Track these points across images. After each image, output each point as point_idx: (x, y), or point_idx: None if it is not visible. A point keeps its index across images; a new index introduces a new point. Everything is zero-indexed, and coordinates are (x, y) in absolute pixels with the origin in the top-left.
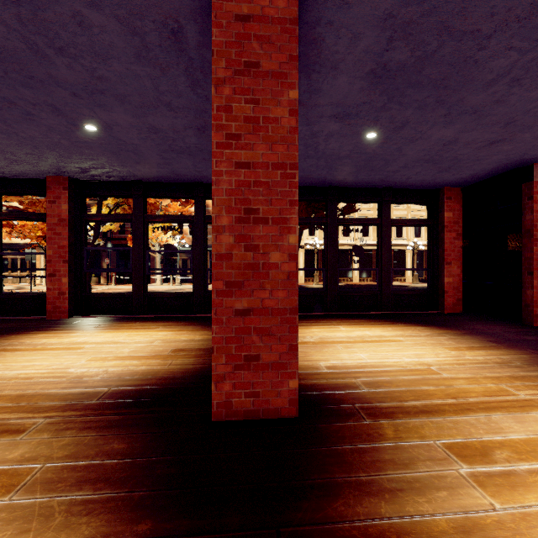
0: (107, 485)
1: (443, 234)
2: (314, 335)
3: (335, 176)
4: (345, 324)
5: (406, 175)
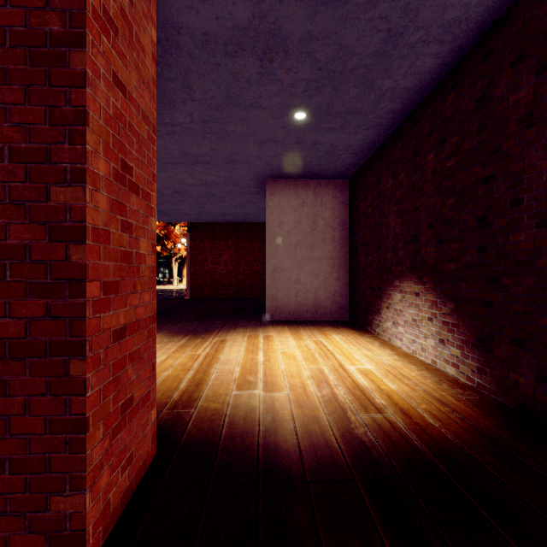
0: None
1: None
2: None
3: None
4: None
5: None
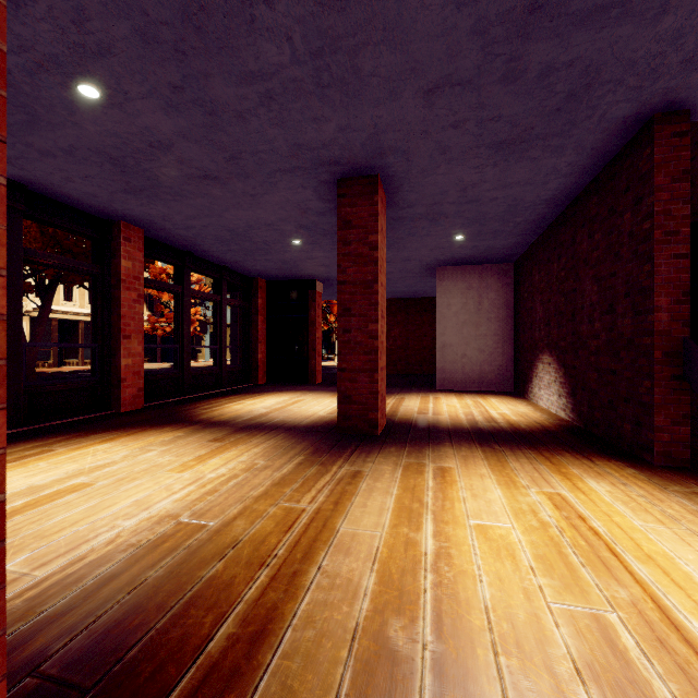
0: (424, 449)
1: (257, 318)
2: (255, 408)
3: (211, 247)
4: (237, 400)
5: (257, 264)
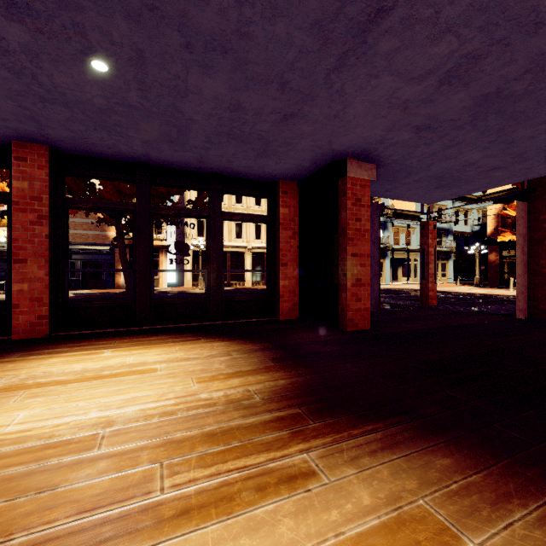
0: None
1: (279, 232)
2: (25, 373)
3: (131, 146)
4: (126, 344)
5: (223, 156)
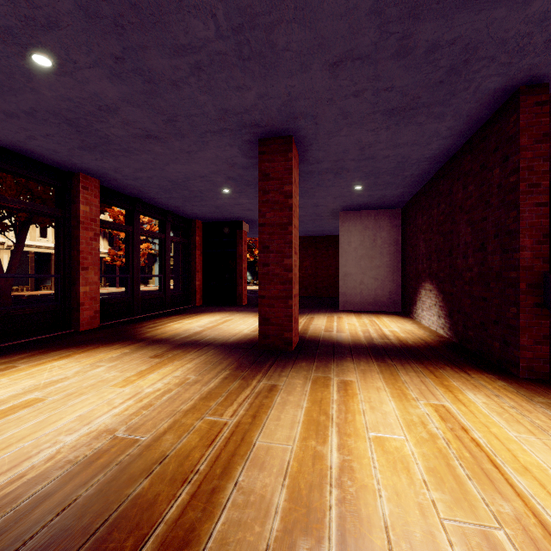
0: (329, 363)
1: (195, 252)
2: (192, 327)
3: (156, 195)
4: (177, 319)
5: (194, 208)
